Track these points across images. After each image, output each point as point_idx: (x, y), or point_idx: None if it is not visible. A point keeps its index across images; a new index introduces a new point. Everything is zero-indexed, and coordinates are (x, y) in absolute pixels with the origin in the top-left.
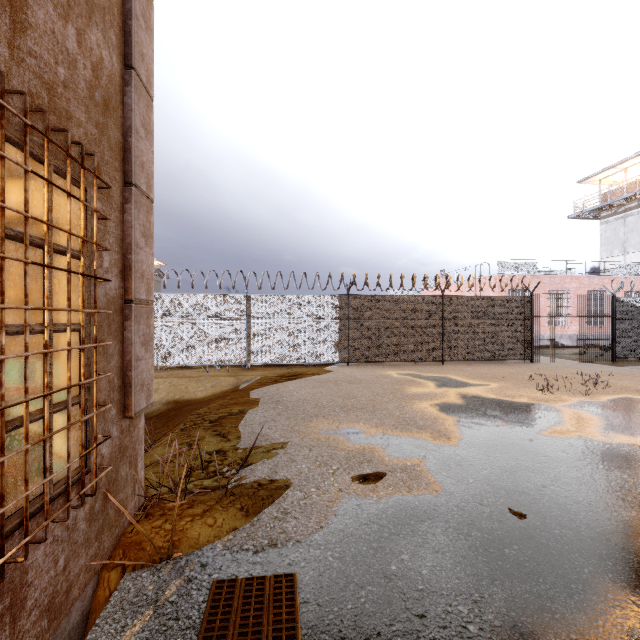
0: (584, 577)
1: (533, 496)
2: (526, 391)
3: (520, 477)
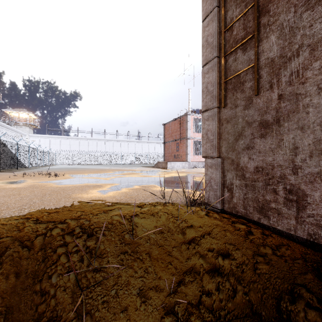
0: (175, 182)
1: (151, 182)
2: (48, 178)
3: (141, 182)
